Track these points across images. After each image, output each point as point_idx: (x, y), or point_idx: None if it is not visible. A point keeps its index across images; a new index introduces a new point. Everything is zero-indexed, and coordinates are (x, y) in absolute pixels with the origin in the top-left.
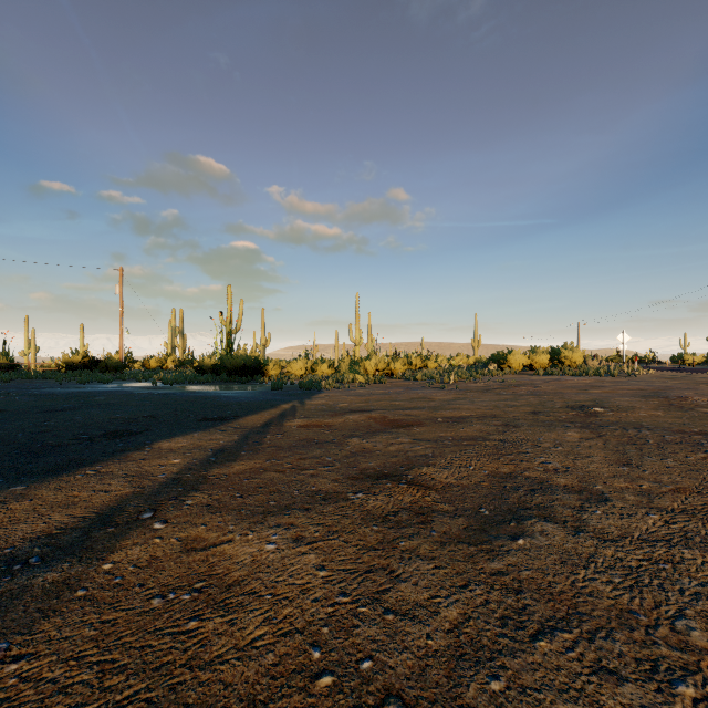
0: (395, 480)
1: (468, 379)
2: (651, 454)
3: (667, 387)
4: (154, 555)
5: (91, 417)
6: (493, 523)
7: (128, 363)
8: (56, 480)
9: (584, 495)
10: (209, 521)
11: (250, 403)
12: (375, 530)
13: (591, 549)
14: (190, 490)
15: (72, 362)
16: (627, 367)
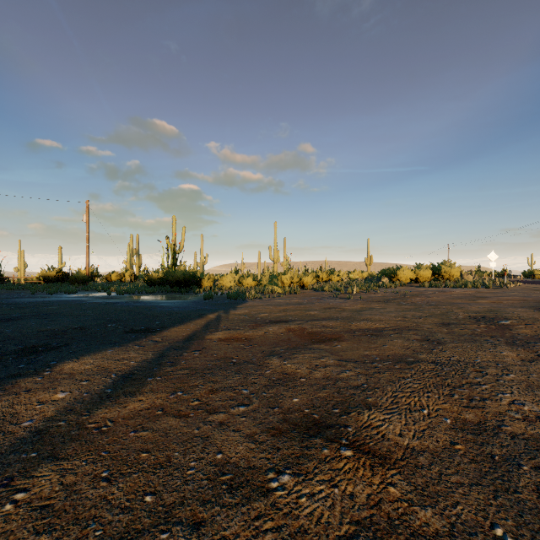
0: (332, 439)
1: (368, 291)
2: None
3: None
4: None
5: (21, 329)
6: None
7: (94, 277)
8: None
9: None
10: None
11: (180, 313)
12: None
13: None
14: (45, 458)
15: (48, 276)
16: (499, 281)
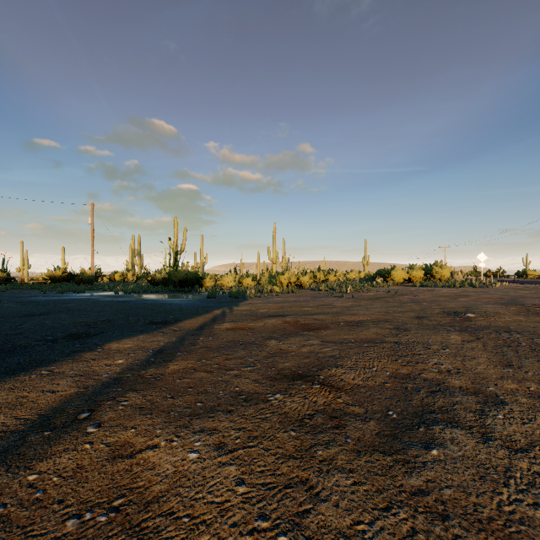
0: (308, 381)
1: (361, 290)
2: (527, 355)
3: (520, 296)
4: (80, 464)
5: (59, 321)
6: (403, 428)
7: (98, 277)
8: (13, 380)
9: (480, 397)
10: (139, 424)
11: (189, 309)
12: (293, 435)
13: (505, 461)
14: (128, 390)
15: (54, 276)
16: (486, 280)
